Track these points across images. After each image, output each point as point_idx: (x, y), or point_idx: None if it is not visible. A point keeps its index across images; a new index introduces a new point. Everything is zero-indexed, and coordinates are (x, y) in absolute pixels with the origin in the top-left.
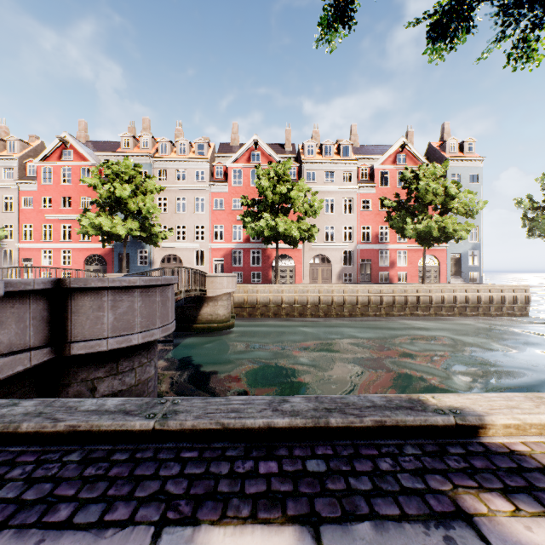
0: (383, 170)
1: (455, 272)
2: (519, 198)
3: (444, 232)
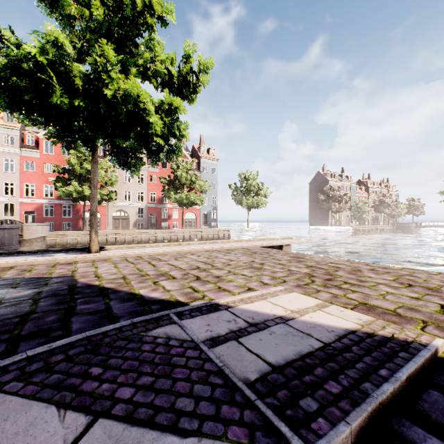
0: None
1: (205, 222)
2: (231, 184)
3: (190, 201)
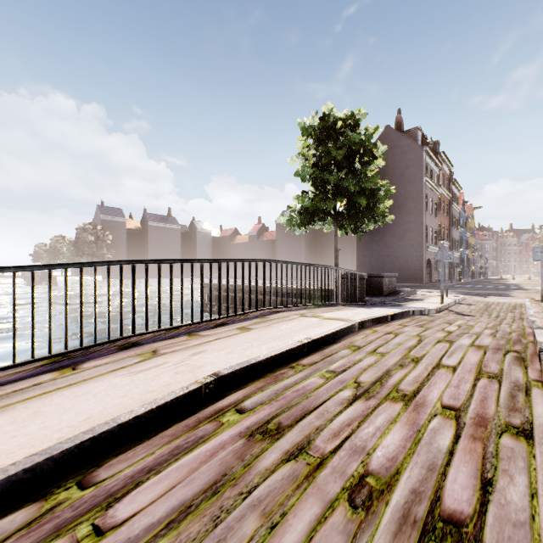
0: None
1: None
2: None
3: None
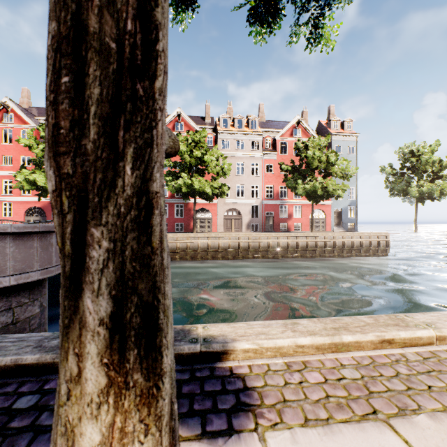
0: (283, 141)
1: (337, 223)
2: (383, 166)
3: (326, 191)
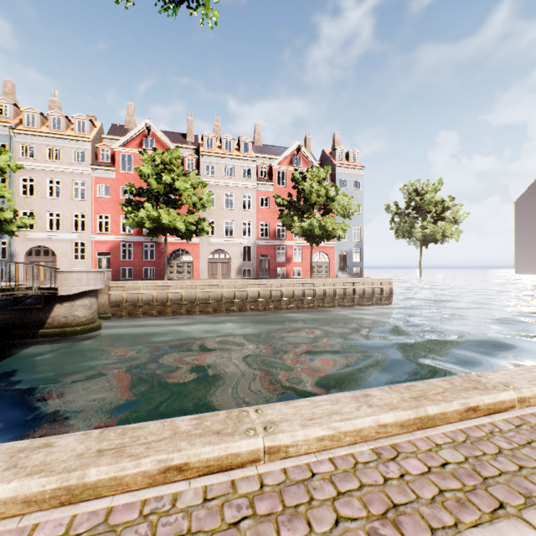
0: (281, 170)
1: (342, 268)
2: (388, 204)
3: (325, 231)
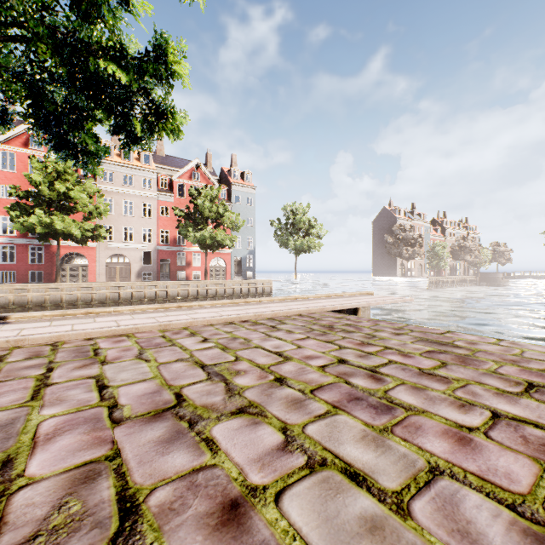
0: (181, 183)
1: (238, 271)
2: (273, 220)
3: (216, 241)
